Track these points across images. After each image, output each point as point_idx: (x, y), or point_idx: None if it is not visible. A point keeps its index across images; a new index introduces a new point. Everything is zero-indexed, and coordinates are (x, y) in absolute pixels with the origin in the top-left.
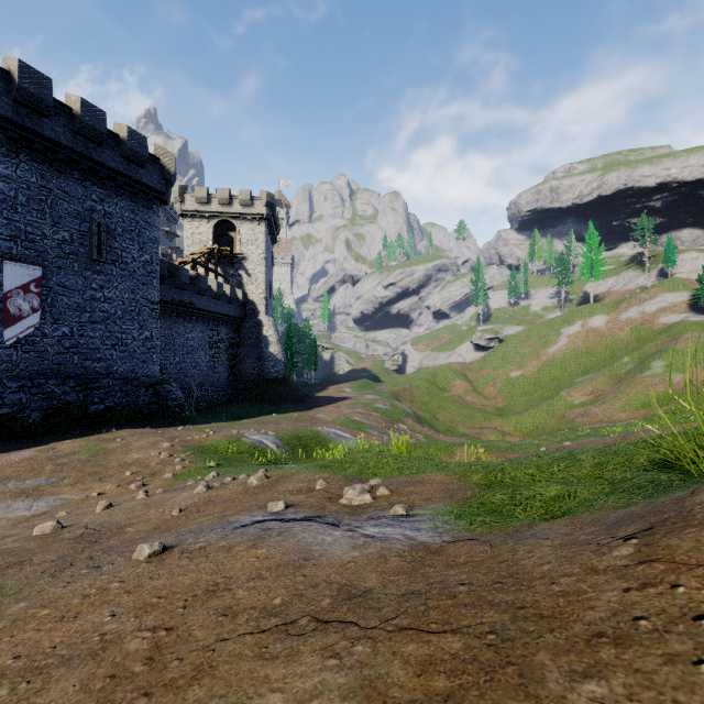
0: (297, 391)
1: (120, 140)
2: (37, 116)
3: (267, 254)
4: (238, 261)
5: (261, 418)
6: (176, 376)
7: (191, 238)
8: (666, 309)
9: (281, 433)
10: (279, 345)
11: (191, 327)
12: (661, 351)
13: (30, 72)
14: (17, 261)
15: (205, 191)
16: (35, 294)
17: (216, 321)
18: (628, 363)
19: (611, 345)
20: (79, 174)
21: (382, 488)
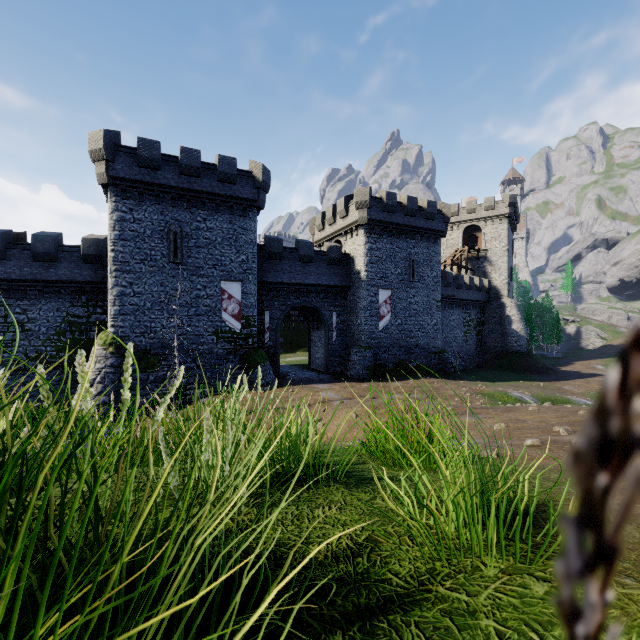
0: (540, 363)
1: (422, 209)
2: (390, 214)
3: (509, 246)
4: (482, 255)
5: (511, 383)
6: (443, 347)
7: (446, 243)
8: None
9: (535, 395)
10: (521, 323)
11: (452, 312)
12: None
13: (389, 194)
14: (383, 289)
15: (456, 207)
16: (388, 304)
17: (467, 306)
18: None
19: None
20: (405, 236)
21: None
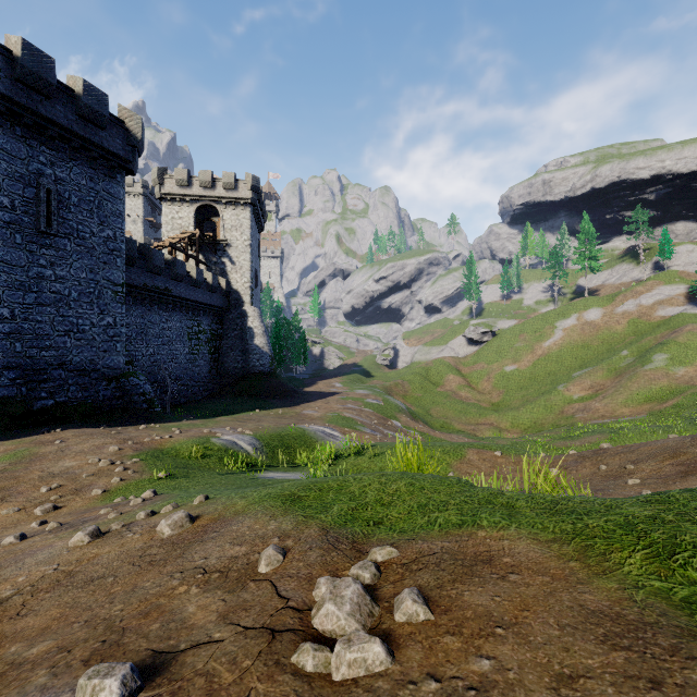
0: (284, 385)
1: (74, 95)
2: None
3: (253, 241)
4: (221, 248)
5: (241, 415)
6: (149, 369)
7: (171, 223)
8: (663, 302)
9: (260, 433)
10: (265, 338)
11: (168, 316)
12: (662, 344)
13: None
14: None
15: (185, 173)
16: None
17: (196, 311)
18: (627, 357)
19: (607, 339)
20: (22, 130)
21: (409, 602)
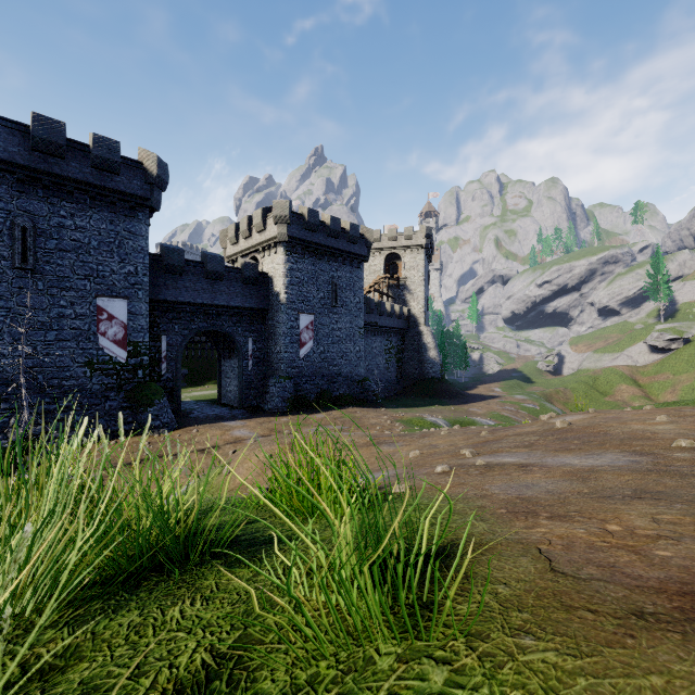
0: (451, 388)
1: (346, 231)
2: (312, 233)
3: (425, 275)
4: (402, 284)
5: (427, 408)
6: (366, 375)
7: (369, 269)
8: None
9: (447, 418)
10: (436, 351)
11: (374, 339)
12: None
13: (311, 212)
14: (304, 313)
15: (378, 233)
16: (311, 330)
17: (389, 333)
18: None
19: None
20: (327, 258)
21: None
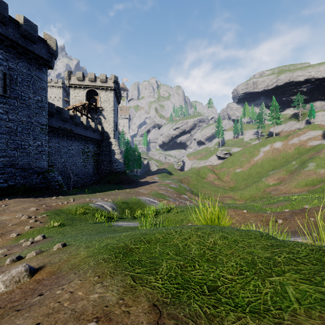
0: (130, 178)
1: (19, 24)
2: None
3: (115, 108)
4: (99, 111)
5: (108, 192)
6: (62, 169)
7: (74, 98)
8: (311, 138)
9: (116, 200)
10: (121, 155)
11: (71, 143)
12: (312, 158)
13: None
14: None
15: (81, 74)
16: None
17: (86, 141)
18: (295, 164)
19: (285, 156)
20: None
21: None
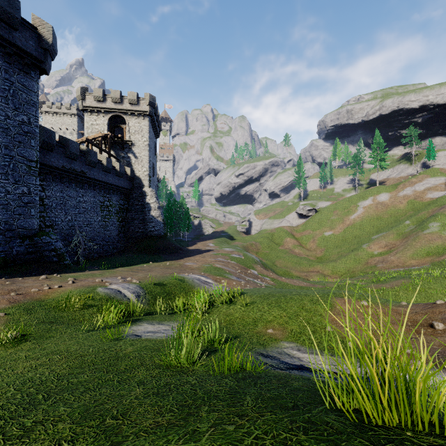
0: (172, 244)
1: None
2: None
3: (151, 142)
4: (127, 146)
5: (137, 266)
6: (68, 232)
7: (91, 128)
8: (430, 188)
9: (145, 281)
10: (159, 210)
11: (83, 192)
12: (434, 216)
13: None
14: None
15: (101, 92)
16: None
17: (107, 190)
18: (410, 225)
19: (394, 213)
20: None
21: None
